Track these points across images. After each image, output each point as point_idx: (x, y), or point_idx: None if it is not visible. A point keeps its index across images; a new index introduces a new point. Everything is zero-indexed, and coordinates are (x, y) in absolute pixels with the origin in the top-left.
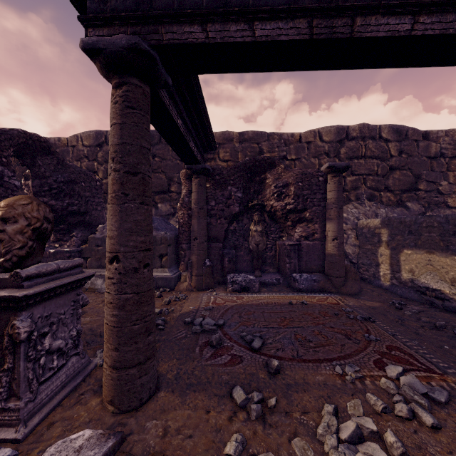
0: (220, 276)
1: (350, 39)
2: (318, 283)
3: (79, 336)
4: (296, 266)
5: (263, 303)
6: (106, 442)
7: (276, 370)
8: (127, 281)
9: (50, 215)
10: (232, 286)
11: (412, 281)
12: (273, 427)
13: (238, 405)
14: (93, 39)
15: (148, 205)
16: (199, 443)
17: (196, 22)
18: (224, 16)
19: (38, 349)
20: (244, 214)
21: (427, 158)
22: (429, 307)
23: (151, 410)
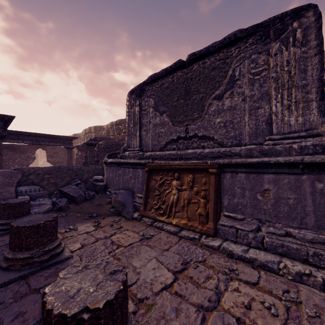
0: None
1: None
2: None
3: None
4: None
5: None
6: None
7: None
8: None
9: None
10: None
11: None
12: None
13: None
14: None
15: None
16: None
17: None
18: None
19: None
20: None
21: None
22: None
23: None
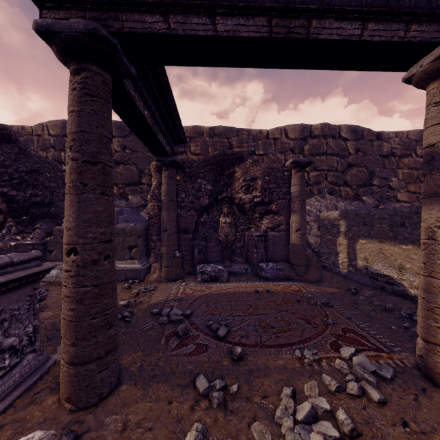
0: (190, 266)
1: (306, 40)
2: (283, 271)
3: (36, 332)
4: (263, 255)
5: (230, 292)
6: None
7: (239, 356)
8: (86, 274)
9: (3, 205)
10: (201, 276)
11: (366, 268)
12: (234, 413)
13: (200, 394)
14: (48, 21)
15: (109, 196)
16: (160, 435)
17: (158, 12)
18: (186, 9)
19: None
20: (214, 206)
21: (380, 156)
22: (381, 291)
23: (111, 404)
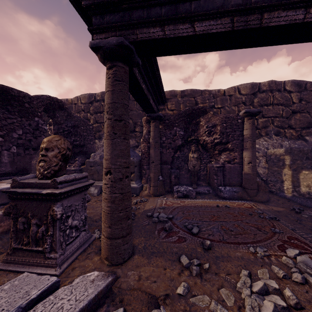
0: (169, 187)
1: (259, 28)
2: (237, 193)
3: (86, 220)
4: (221, 181)
5: (198, 206)
6: (107, 278)
7: (209, 247)
8: (116, 186)
9: (70, 146)
10: (177, 193)
11: (309, 194)
12: (207, 281)
13: (184, 266)
14: (97, 41)
15: (128, 140)
16: (161, 286)
17: (157, 25)
18: (175, 20)
19: (65, 225)
20: (185, 145)
21: None
22: None
23: (130, 265)
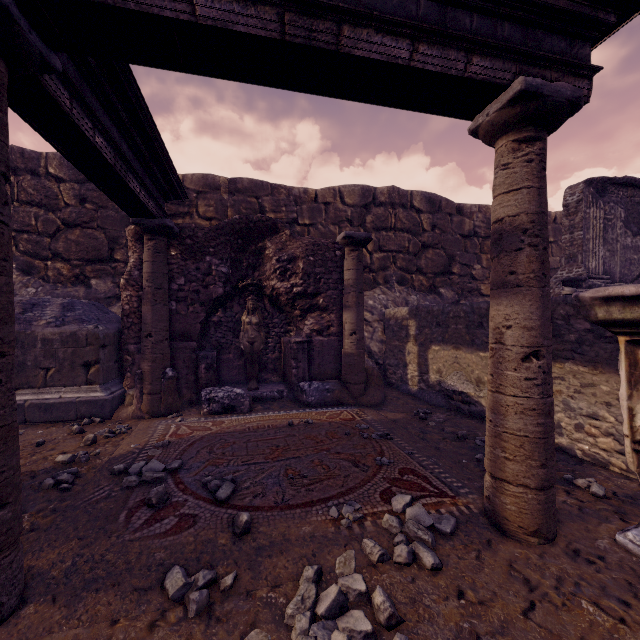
0: (193, 391)
1: (336, 54)
2: (332, 393)
3: None
4: (306, 371)
5: (251, 428)
6: None
7: (245, 528)
8: None
9: None
10: (209, 405)
11: (440, 384)
12: (223, 621)
13: (170, 599)
14: None
15: None
16: None
17: None
18: None
19: None
20: (235, 298)
21: (461, 236)
22: (456, 414)
23: None
